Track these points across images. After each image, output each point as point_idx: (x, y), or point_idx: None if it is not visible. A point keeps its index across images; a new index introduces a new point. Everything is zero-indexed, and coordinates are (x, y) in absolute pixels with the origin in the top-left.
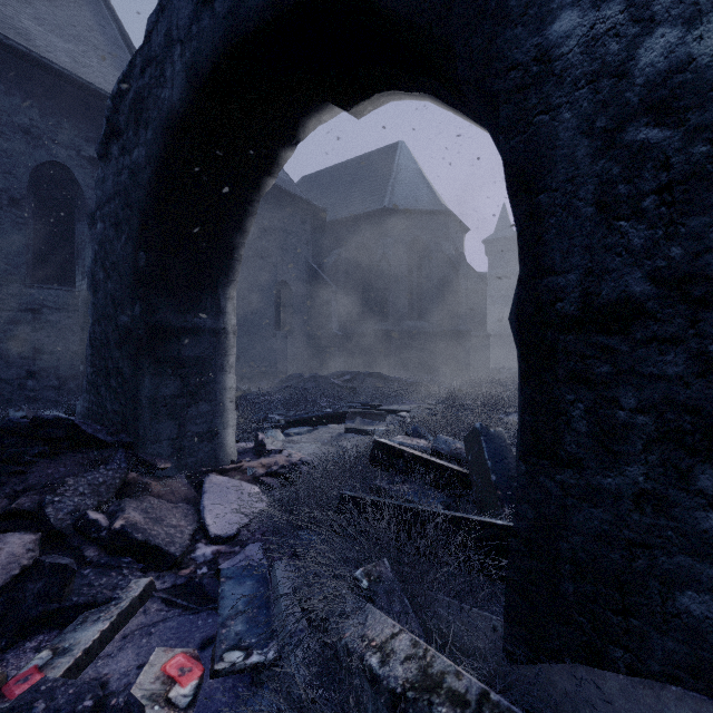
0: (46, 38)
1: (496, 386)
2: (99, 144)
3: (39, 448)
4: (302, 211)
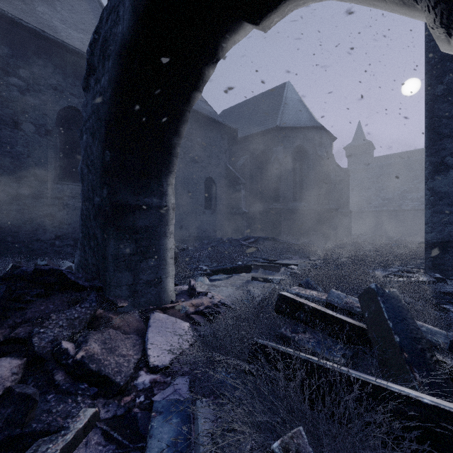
0: (67, 31)
1: (359, 247)
2: (83, 79)
3: (37, 290)
4: (222, 131)
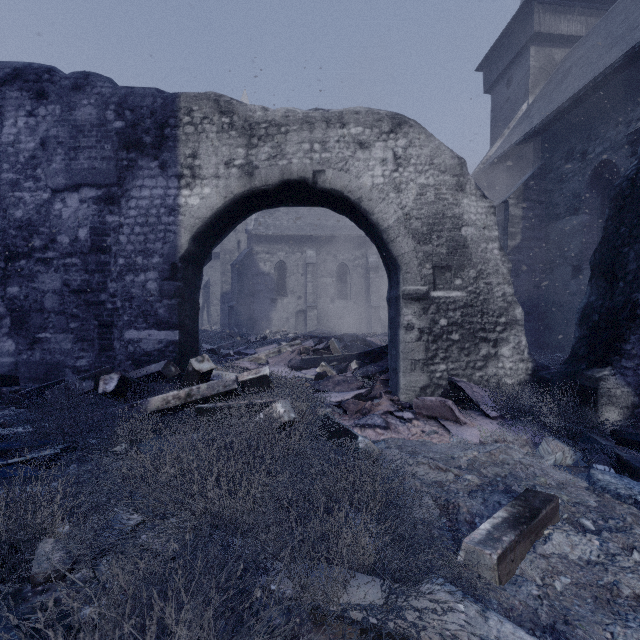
0: None
1: None
2: None
3: None
4: None
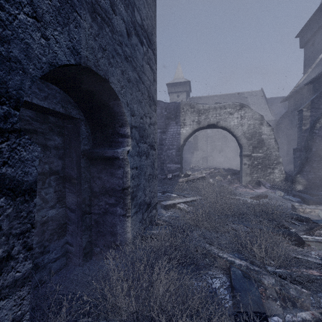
0: None
1: None
2: None
3: None
4: None
